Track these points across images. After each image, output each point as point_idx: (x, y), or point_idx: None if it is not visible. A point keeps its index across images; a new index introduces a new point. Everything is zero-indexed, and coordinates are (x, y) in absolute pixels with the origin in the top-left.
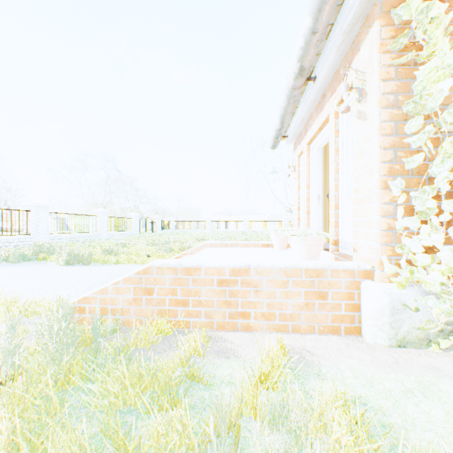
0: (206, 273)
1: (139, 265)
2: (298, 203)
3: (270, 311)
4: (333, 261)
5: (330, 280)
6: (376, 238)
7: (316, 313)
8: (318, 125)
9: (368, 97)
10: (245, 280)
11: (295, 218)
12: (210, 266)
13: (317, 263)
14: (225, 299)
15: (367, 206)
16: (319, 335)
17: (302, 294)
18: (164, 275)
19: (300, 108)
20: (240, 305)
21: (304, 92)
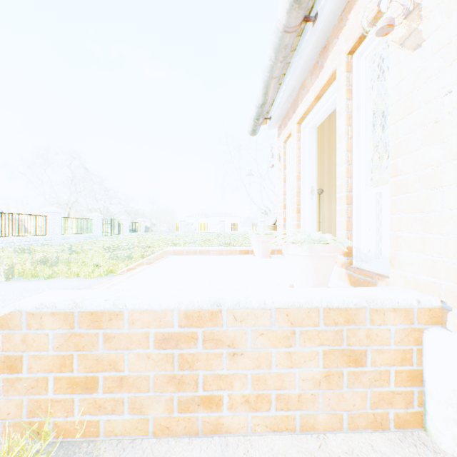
0: (133, 323)
1: (79, 280)
2: (283, 200)
3: (259, 392)
4: (366, 289)
5: (370, 329)
6: (455, 250)
7: (345, 391)
8: (316, 92)
9: (427, 2)
10: (212, 334)
11: (279, 218)
12: (141, 308)
13: (345, 297)
14: (171, 372)
15: (421, 193)
16: (351, 435)
17: (320, 357)
18: (44, 330)
19: (290, 74)
20: (201, 383)
21: (296, 48)
